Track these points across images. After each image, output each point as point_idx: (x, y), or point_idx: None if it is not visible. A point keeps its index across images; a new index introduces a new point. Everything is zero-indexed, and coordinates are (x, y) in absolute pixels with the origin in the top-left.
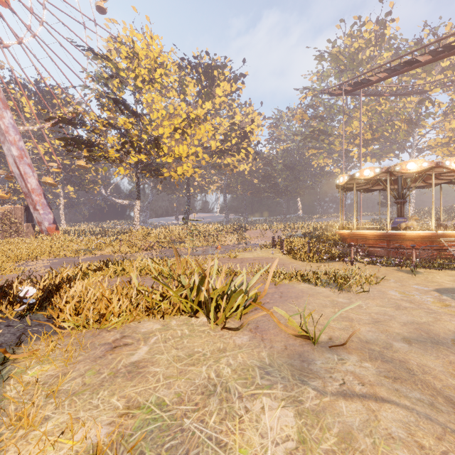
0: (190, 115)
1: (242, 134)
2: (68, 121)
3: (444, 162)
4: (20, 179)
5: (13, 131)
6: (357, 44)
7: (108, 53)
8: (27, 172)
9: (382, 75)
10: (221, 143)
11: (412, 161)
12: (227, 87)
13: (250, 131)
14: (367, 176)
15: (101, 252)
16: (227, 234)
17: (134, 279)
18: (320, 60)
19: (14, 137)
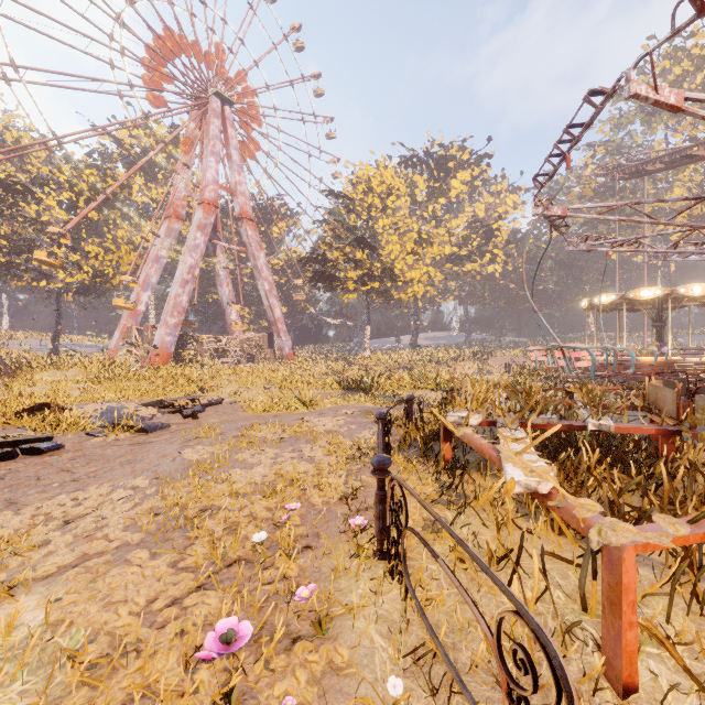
0: (422, 236)
1: (487, 233)
2: (314, 259)
3: (679, 289)
4: (268, 310)
5: (265, 269)
6: (678, 69)
7: (344, 188)
8: (274, 303)
9: (663, 164)
10: (459, 245)
11: (646, 289)
12: (465, 177)
13: (497, 228)
14: (604, 302)
15: (343, 375)
16: (465, 361)
17: (405, 378)
18: (614, 101)
19: (266, 274)
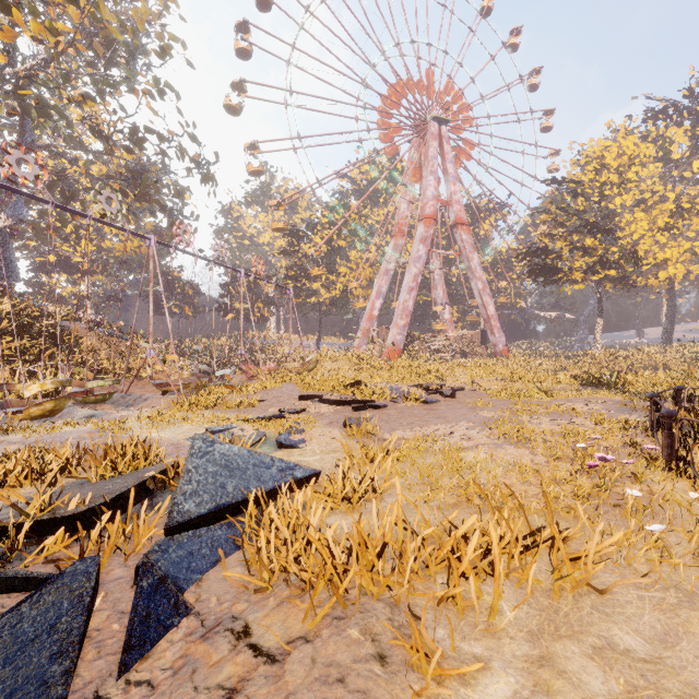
0: (683, 205)
1: None
2: (533, 254)
3: None
4: (481, 308)
5: (478, 269)
6: None
7: (568, 172)
8: (487, 301)
9: None
10: None
11: None
12: None
13: None
14: None
15: (568, 372)
16: None
17: (660, 376)
18: None
19: (479, 273)
